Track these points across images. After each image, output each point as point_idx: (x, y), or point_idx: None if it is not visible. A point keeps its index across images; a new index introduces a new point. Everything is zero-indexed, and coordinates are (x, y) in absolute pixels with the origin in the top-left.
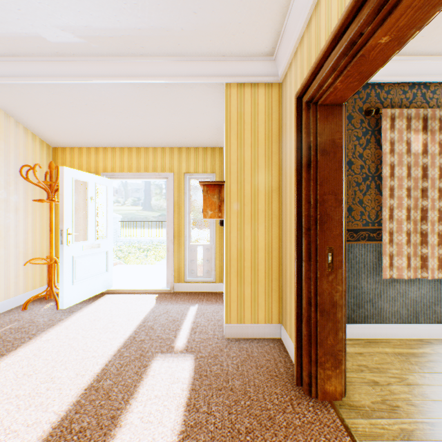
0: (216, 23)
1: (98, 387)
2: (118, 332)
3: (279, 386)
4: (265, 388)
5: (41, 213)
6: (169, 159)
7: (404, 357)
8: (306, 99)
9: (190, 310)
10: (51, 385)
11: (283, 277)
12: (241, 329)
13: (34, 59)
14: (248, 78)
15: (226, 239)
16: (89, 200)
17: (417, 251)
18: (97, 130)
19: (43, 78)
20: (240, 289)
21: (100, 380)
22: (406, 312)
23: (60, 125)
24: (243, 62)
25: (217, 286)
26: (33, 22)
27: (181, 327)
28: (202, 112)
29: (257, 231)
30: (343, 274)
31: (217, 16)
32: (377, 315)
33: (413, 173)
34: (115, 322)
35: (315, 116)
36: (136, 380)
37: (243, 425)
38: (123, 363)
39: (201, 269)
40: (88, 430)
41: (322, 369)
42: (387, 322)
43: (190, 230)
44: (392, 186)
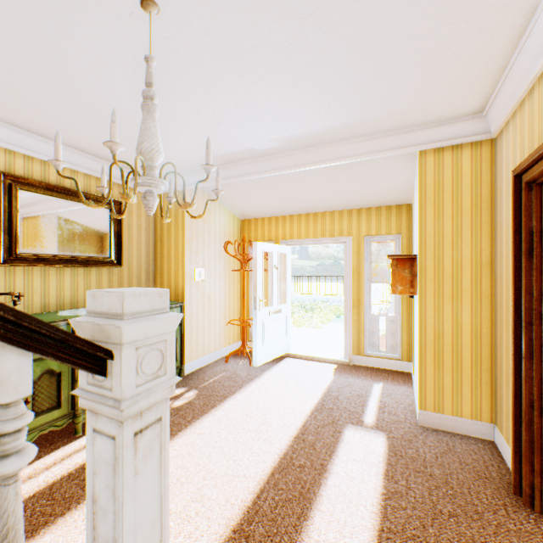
0: (411, 106)
1: (303, 438)
2: (307, 396)
3: (489, 488)
4: (470, 485)
5: (233, 279)
6: (347, 223)
7: None
8: (526, 180)
9: (373, 387)
10: (268, 428)
11: (497, 370)
12: (438, 419)
13: (244, 163)
14: (447, 141)
15: (419, 318)
16: (273, 269)
17: None
18: (280, 203)
19: (249, 176)
20: (437, 375)
21: (303, 434)
22: None
23: (250, 203)
24: (441, 127)
25: (403, 364)
26: (251, 142)
27: (367, 404)
28: (388, 175)
29: (460, 312)
30: None
31: (412, 102)
32: None
33: None
34: (301, 386)
35: (539, 198)
36: (333, 442)
37: (445, 508)
38: (318, 424)
39: (382, 342)
40: (305, 467)
41: None
42: None
43: None
44: None
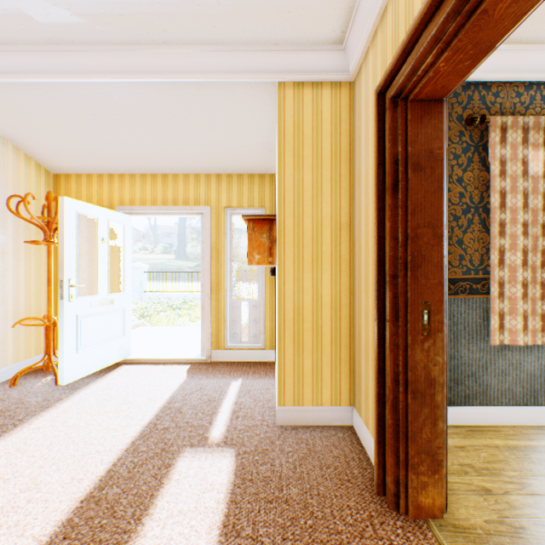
0: None
1: (100, 497)
2: (134, 417)
3: (353, 496)
4: (333, 499)
5: (37, 259)
6: (205, 190)
7: (522, 452)
8: (392, 93)
9: (231, 386)
10: (34, 495)
11: (356, 344)
12: (299, 412)
13: (20, 49)
14: (308, 75)
15: (278, 292)
16: (99, 242)
17: (536, 307)
18: (110, 151)
19: (32, 75)
20: (298, 359)
21: (103, 488)
22: (521, 390)
23: (61, 143)
24: (302, 53)
25: (267, 354)
26: None
27: (218, 410)
28: (247, 126)
29: (321, 281)
30: (444, 340)
31: None
32: (482, 394)
33: (531, 203)
34: (131, 402)
35: (405, 117)
36: (153, 488)
37: None
38: (137, 462)
39: (246, 332)
40: None
41: (414, 474)
42: (495, 404)
43: (234, 283)
44: (503, 220)
